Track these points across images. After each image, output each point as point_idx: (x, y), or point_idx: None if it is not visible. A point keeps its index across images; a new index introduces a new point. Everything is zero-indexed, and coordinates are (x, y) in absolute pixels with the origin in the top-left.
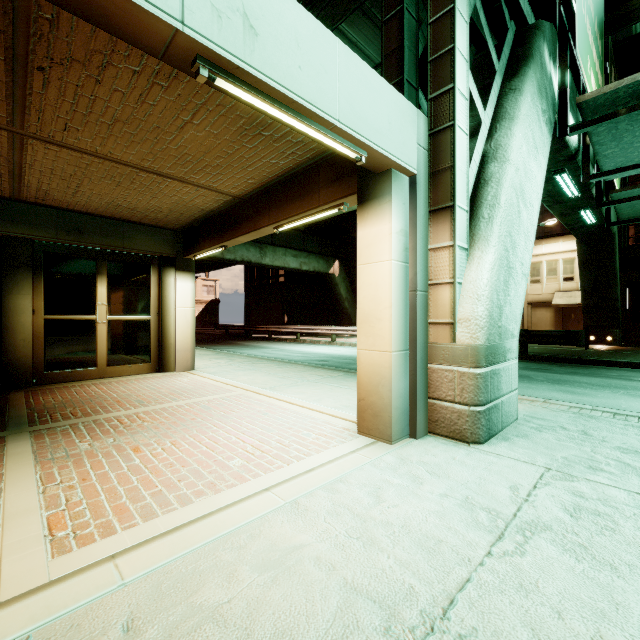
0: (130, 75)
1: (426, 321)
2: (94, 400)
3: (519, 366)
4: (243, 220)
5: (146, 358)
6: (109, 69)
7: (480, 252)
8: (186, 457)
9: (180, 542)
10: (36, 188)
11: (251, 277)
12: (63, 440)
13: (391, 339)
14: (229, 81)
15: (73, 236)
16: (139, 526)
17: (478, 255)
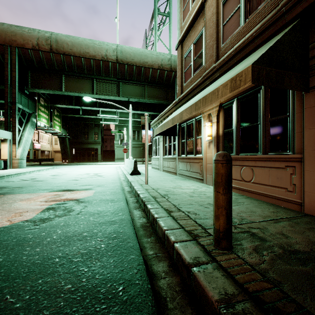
0: None
1: (12, 156)
2: None
3: (37, 166)
4: None
5: None
6: None
7: (20, 148)
8: None
9: None
10: None
11: None
12: None
13: (7, 157)
14: None
15: None
16: None
17: (19, 148)
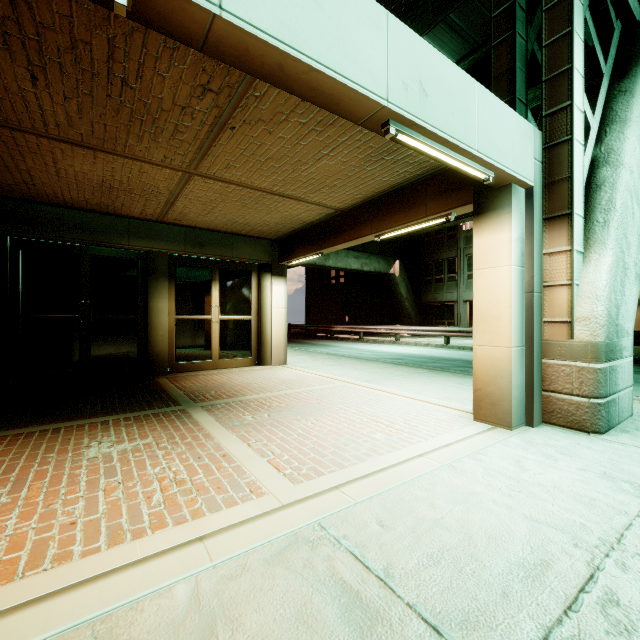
0: (296, 126)
1: (541, 320)
2: (225, 386)
3: None
4: (343, 230)
5: (248, 353)
6: (282, 123)
7: (597, 255)
8: (336, 430)
9: (378, 483)
10: (179, 212)
11: (311, 278)
12: (230, 413)
13: (511, 336)
14: (406, 134)
15: (196, 249)
16: (339, 471)
17: (595, 258)
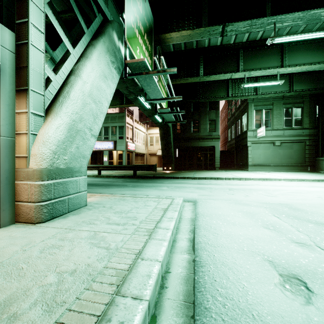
0: None
1: (13, 155)
2: None
3: (128, 181)
4: None
5: None
6: None
7: (51, 119)
8: None
9: None
10: None
11: None
12: None
13: None
14: None
15: None
16: None
17: (49, 120)
